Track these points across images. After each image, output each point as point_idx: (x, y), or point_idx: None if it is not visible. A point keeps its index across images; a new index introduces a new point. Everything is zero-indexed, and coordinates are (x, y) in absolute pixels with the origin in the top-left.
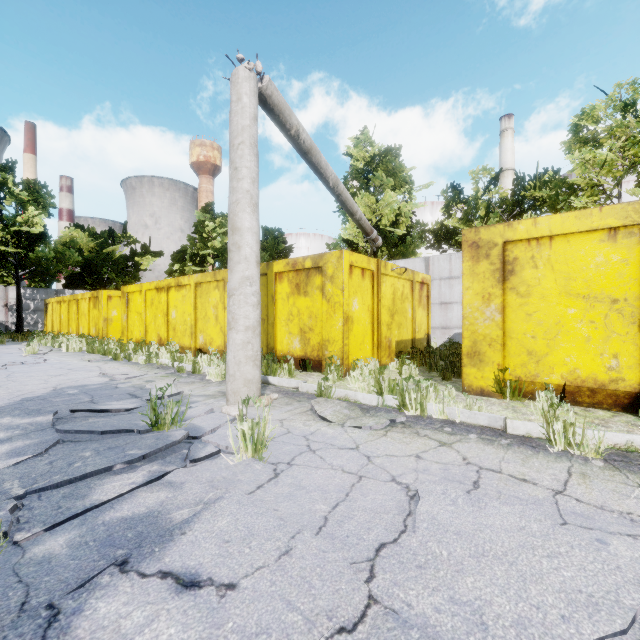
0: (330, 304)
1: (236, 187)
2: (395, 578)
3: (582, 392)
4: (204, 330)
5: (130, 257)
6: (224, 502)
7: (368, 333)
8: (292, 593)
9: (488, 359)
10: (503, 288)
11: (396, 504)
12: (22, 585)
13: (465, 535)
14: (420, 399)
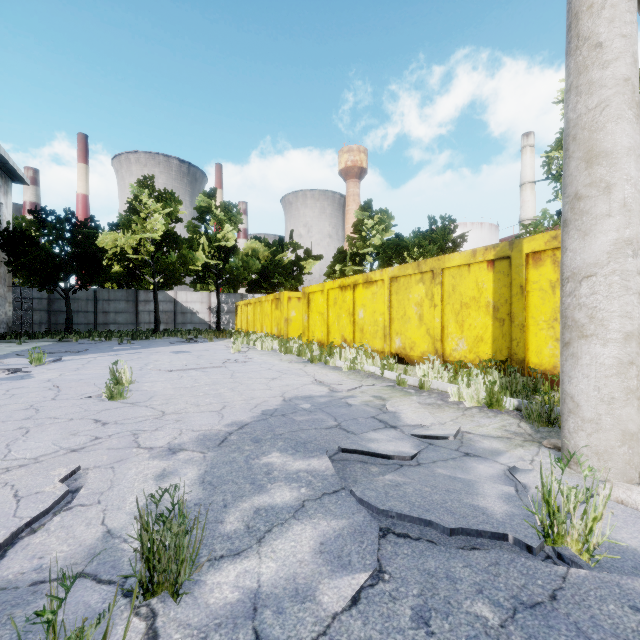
0: None
1: (598, 79)
2: None
3: None
4: (402, 332)
5: (296, 262)
6: None
7: None
8: None
9: None
10: None
11: None
12: None
13: None
14: None
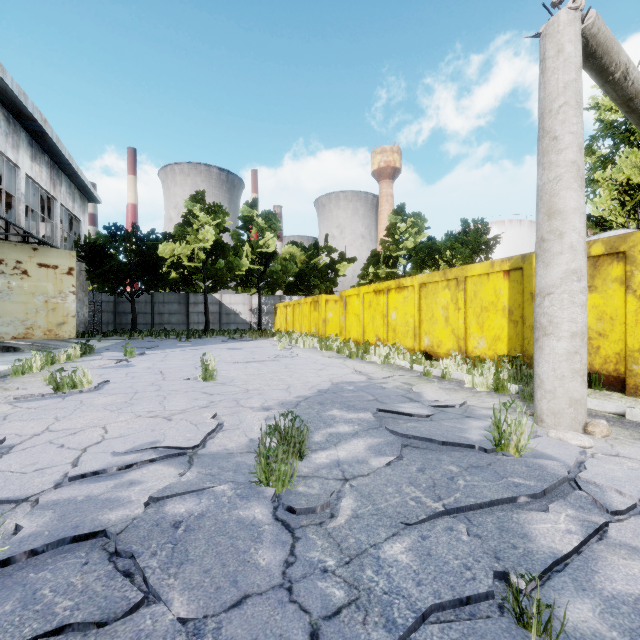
0: None
1: (555, 161)
2: None
3: None
4: (430, 332)
5: (331, 265)
6: None
7: None
8: None
9: None
10: None
11: None
12: None
13: None
14: None
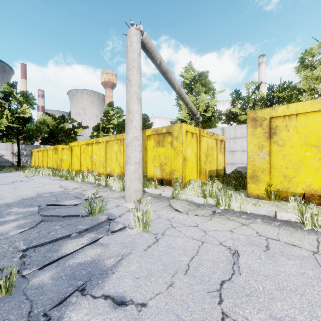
0: (175, 151)
1: (130, 90)
2: (235, 302)
3: (314, 197)
4: (110, 165)
5: (72, 129)
6: (133, 255)
7: (195, 166)
8: (178, 310)
9: (261, 179)
10: (269, 142)
11: (225, 258)
12: (28, 301)
13: (270, 277)
14: (227, 200)
